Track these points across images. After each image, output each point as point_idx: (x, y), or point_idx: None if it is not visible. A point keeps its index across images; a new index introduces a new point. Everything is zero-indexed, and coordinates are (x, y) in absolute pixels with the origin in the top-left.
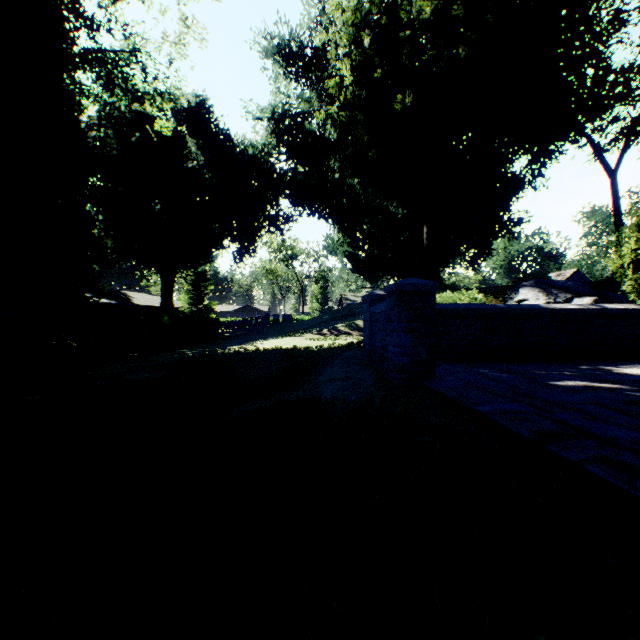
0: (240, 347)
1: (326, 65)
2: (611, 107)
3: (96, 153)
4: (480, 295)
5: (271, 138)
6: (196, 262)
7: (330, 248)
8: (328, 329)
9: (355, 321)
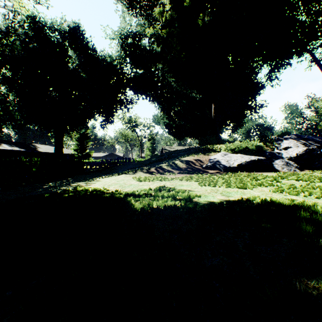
0: (77, 185)
1: (154, 5)
2: (320, 36)
3: (4, 52)
4: (261, 143)
5: (121, 53)
6: (77, 127)
7: (156, 121)
8: (155, 168)
9: (174, 162)
